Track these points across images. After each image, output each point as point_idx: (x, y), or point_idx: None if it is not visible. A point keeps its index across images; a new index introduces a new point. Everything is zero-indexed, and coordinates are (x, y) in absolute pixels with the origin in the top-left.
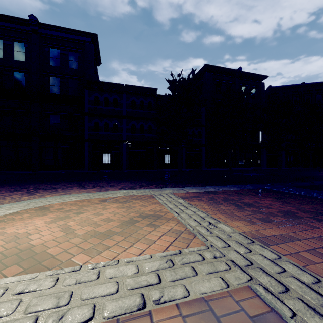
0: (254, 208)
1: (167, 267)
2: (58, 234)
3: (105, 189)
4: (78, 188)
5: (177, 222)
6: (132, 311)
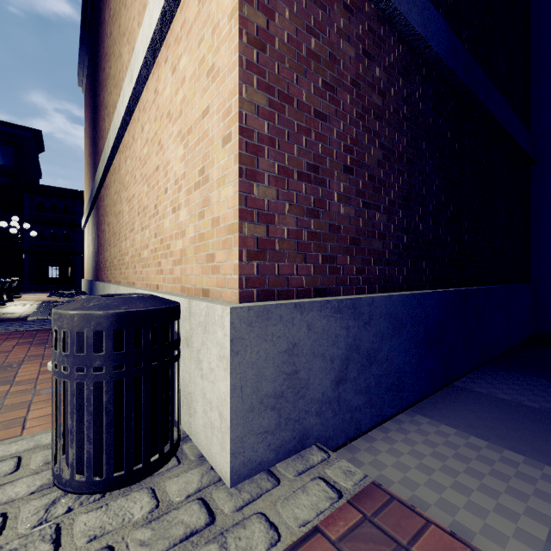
0: None
1: None
2: None
3: None
4: (38, 293)
5: None
6: None
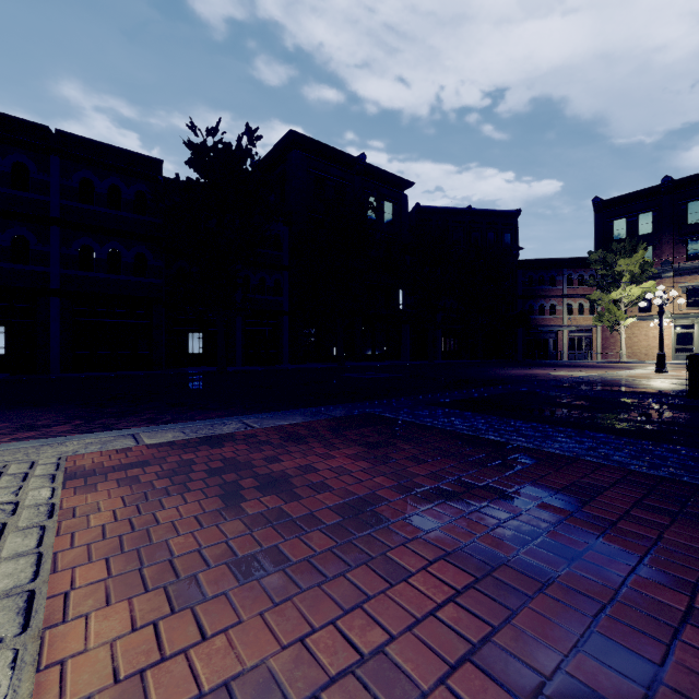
0: (279, 497)
1: None
2: None
3: None
4: None
5: None
6: None
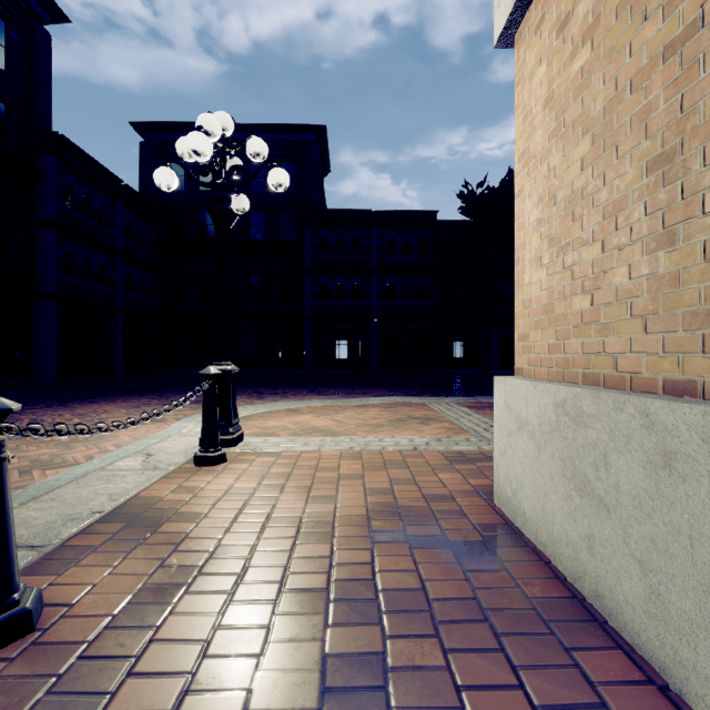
0: None
1: (435, 441)
2: (331, 424)
3: (353, 396)
4: (313, 394)
5: (452, 424)
6: (408, 450)
